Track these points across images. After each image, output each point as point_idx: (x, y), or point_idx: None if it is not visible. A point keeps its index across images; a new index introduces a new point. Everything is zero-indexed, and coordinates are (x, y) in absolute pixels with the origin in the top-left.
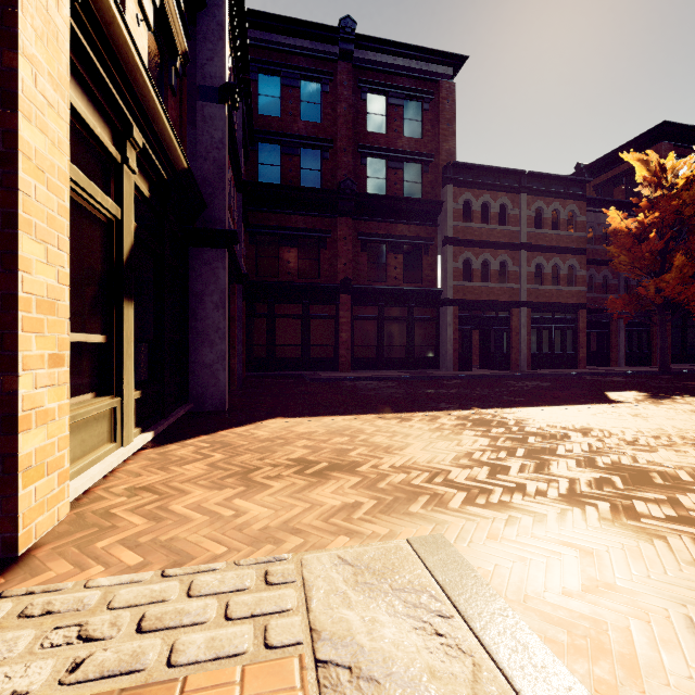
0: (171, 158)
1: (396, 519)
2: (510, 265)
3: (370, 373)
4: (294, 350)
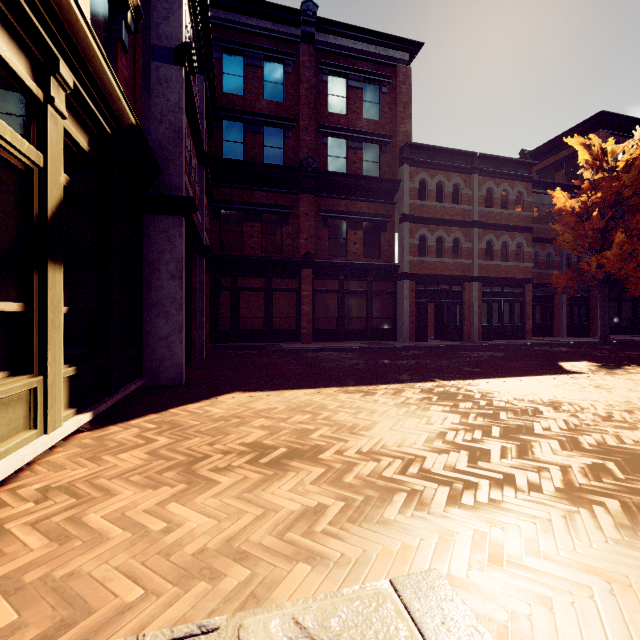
0: (113, 109)
1: (370, 532)
2: (463, 242)
3: (331, 344)
4: (258, 322)
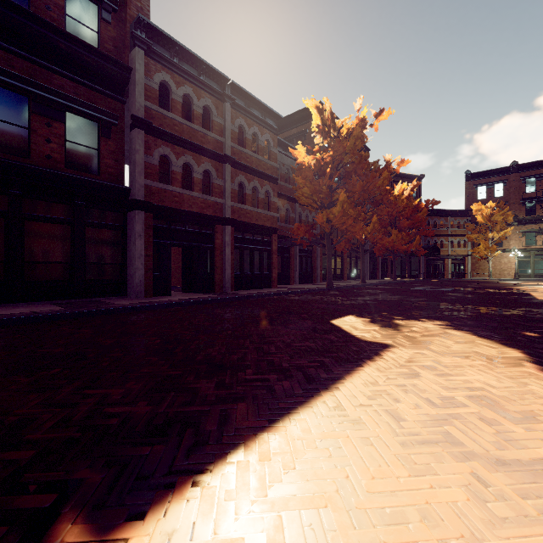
0: None
1: None
2: (215, 177)
3: None
4: None
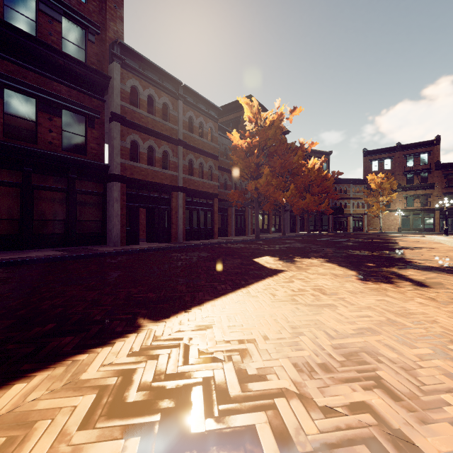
0: None
1: None
2: (171, 156)
3: (5, 254)
4: None
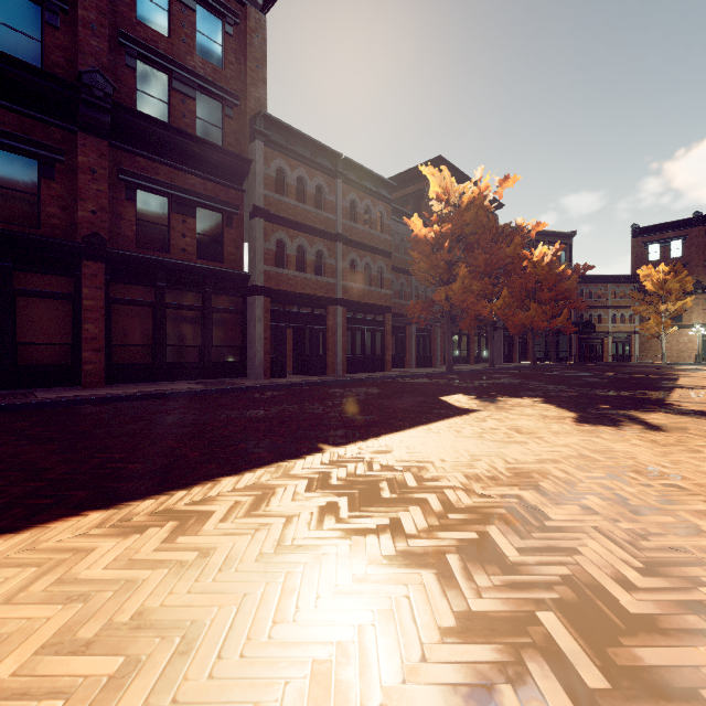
0: None
1: None
2: (327, 257)
3: (141, 386)
4: None
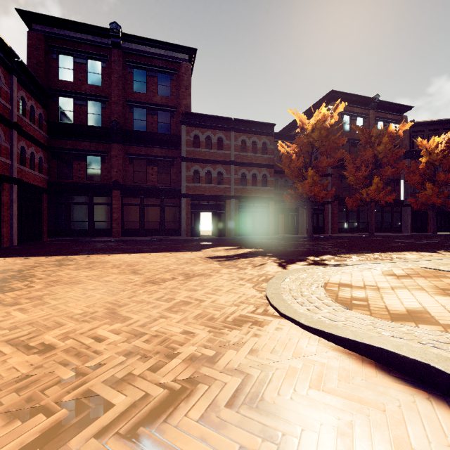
0: None
1: None
2: (225, 174)
3: (131, 238)
4: (84, 224)
